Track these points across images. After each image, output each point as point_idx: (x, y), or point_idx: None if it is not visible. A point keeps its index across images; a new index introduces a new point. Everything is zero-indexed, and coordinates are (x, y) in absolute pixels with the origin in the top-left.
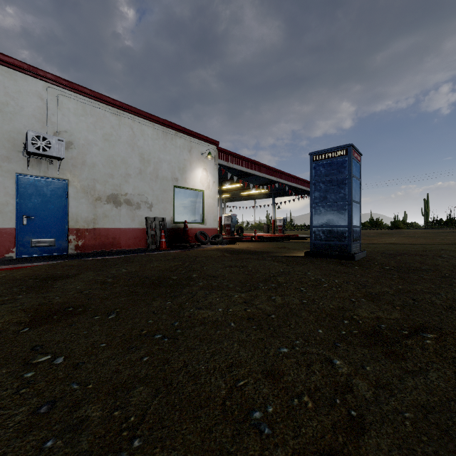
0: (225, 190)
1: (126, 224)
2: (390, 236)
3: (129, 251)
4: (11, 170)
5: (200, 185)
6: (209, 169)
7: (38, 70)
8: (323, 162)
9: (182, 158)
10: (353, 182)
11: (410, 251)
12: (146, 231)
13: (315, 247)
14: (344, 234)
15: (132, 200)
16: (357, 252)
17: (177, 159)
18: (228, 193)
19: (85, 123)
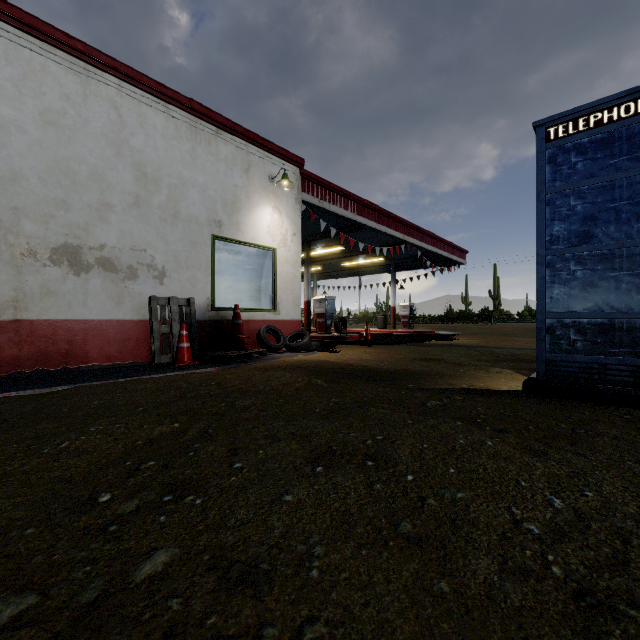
0: (316, 259)
1: (102, 310)
2: None
3: (104, 369)
4: None
5: (268, 238)
6: (284, 208)
7: None
8: (579, 139)
9: (230, 183)
10: None
11: None
12: (149, 327)
13: (555, 370)
14: None
15: (118, 260)
16: None
17: (221, 183)
18: (320, 264)
19: None
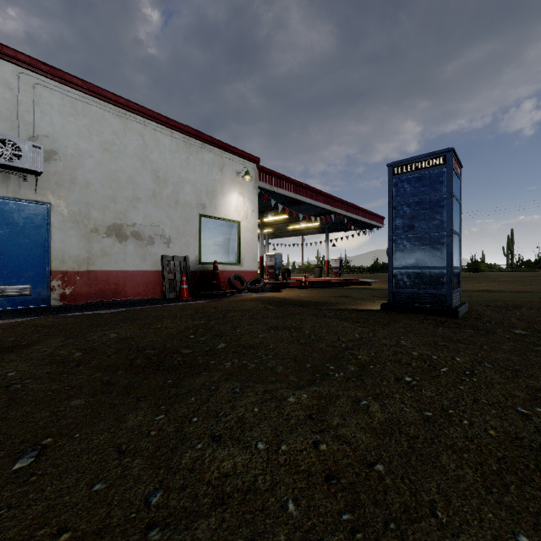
0: (267, 223)
1: (134, 264)
2: (475, 280)
3: (137, 301)
4: None
5: (235, 214)
6: (246, 193)
7: (4, 47)
8: (408, 175)
9: (210, 178)
10: (453, 204)
11: (523, 302)
12: (162, 275)
13: (397, 297)
14: (441, 279)
15: (143, 233)
16: (457, 305)
17: (205, 179)
18: (271, 227)
19: (76, 126)
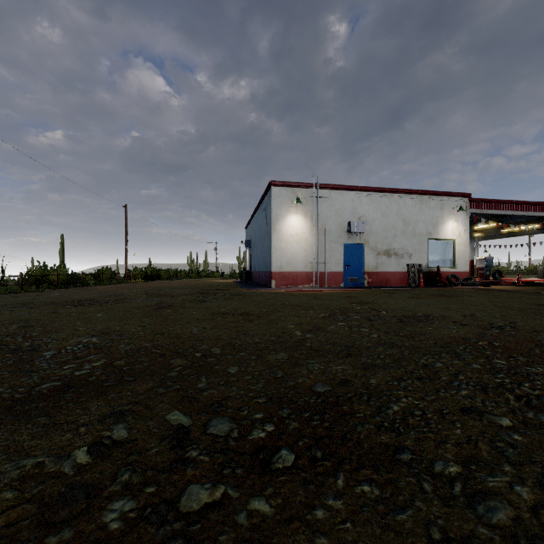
0: (477, 229)
1: (394, 269)
2: None
3: (397, 287)
4: (341, 242)
5: (451, 235)
6: (459, 220)
7: (352, 186)
8: None
9: (434, 216)
10: None
11: None
12: (407, 274)
13: None
14: None
15: (398, 252)
16: None
17: (430, 217)
18: (481, 231)
19: (372, 208)
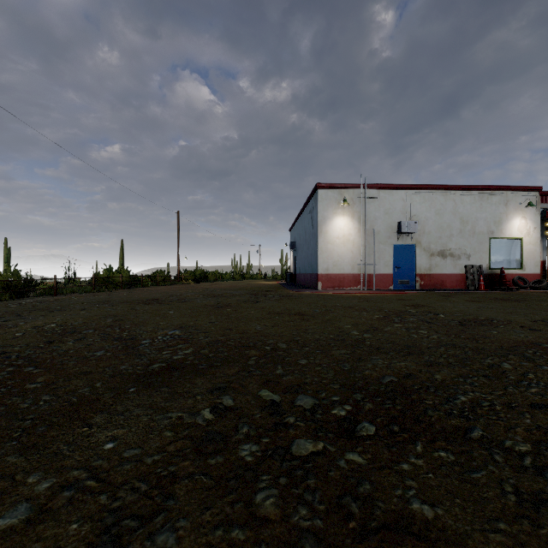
0: None
1: (450, 270)
2: None
3: (454, 290)
4: (391, 243)
5: (517, 233)
6: (528, 216)
7: (402, 185)
8: None
9: (497, 213)
10: None
11: None
12: (465, 276)
13: None
14: None
15: (454, 253)
16: None
17: (492, 214)
18: None
19: (425, 207)
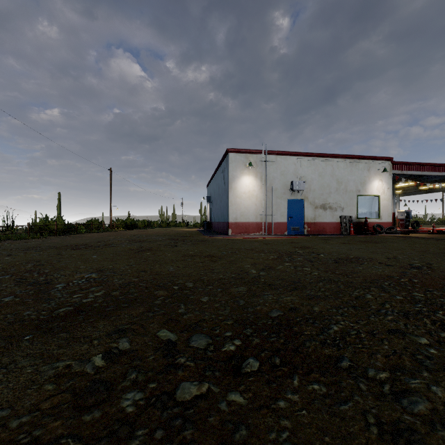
0: (398, 187)
1: (329, 220)
2: None
3: (332, 234)
4: (285, 198)
5: (376, 192)
6: (383, 179)
7: (294, 152)
8: None
9: (362, 176)
10: None
11: None
12: (340, 224)
13: None
14: None
15: (332, 206)
16: None
17: (359, 177)
18: (401, 189)
19: (311, 170)
